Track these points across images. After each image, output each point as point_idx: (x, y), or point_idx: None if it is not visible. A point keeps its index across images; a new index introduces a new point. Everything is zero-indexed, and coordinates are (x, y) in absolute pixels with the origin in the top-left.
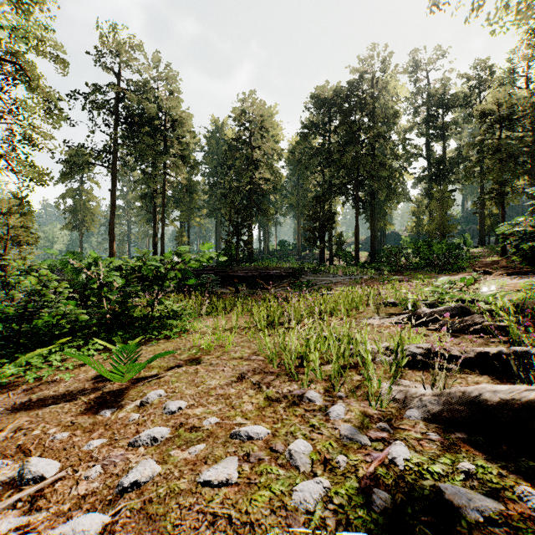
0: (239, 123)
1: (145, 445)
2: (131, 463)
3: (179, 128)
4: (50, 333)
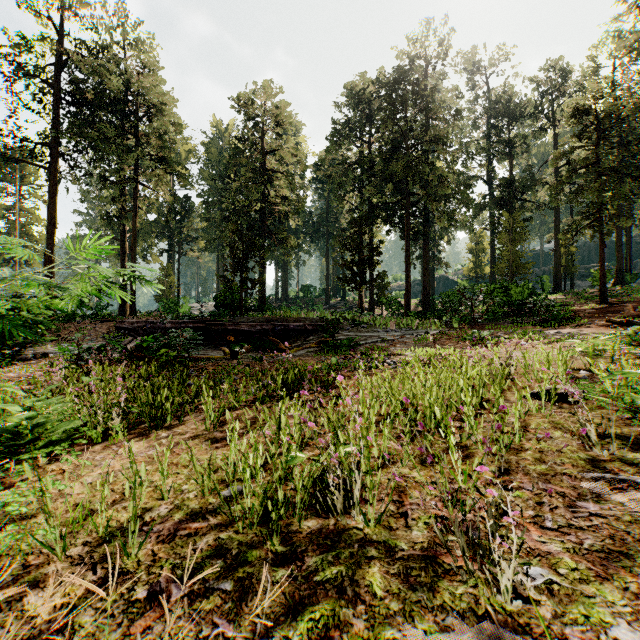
0: (247, 118)
1: None
2: None
3: (158, 118)
4: None
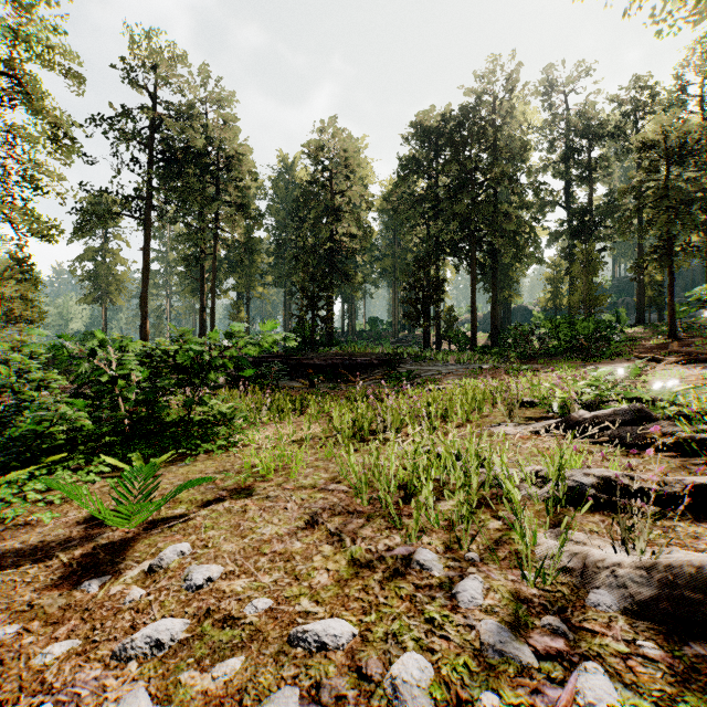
0: (315, 159)
1: (139, 657)
2: (107, 700)
3: (234, 166)
4: (38, 448)
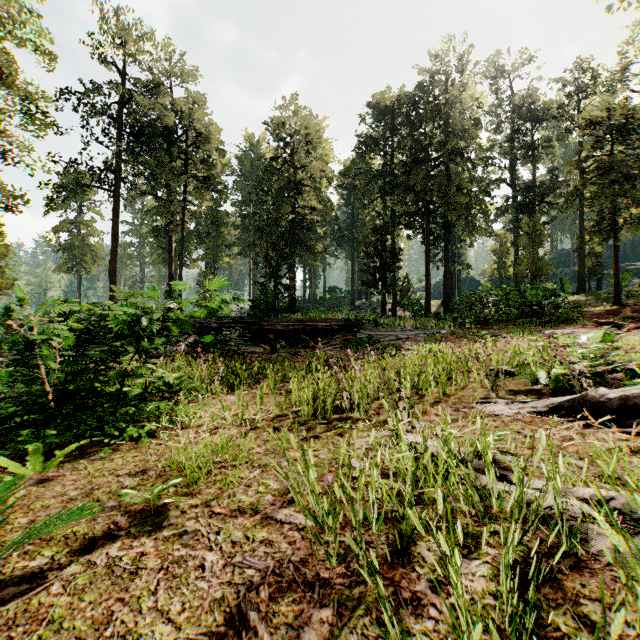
0: (278, 136)
1: None
2: None
3: (201, 141)
4: None
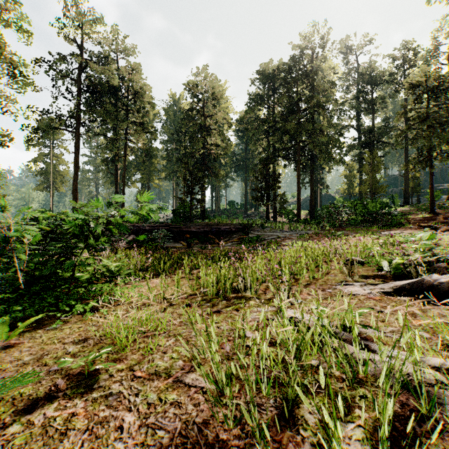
0: (193, 94)
1: None
2: None
3: (138, 97)
4: None
